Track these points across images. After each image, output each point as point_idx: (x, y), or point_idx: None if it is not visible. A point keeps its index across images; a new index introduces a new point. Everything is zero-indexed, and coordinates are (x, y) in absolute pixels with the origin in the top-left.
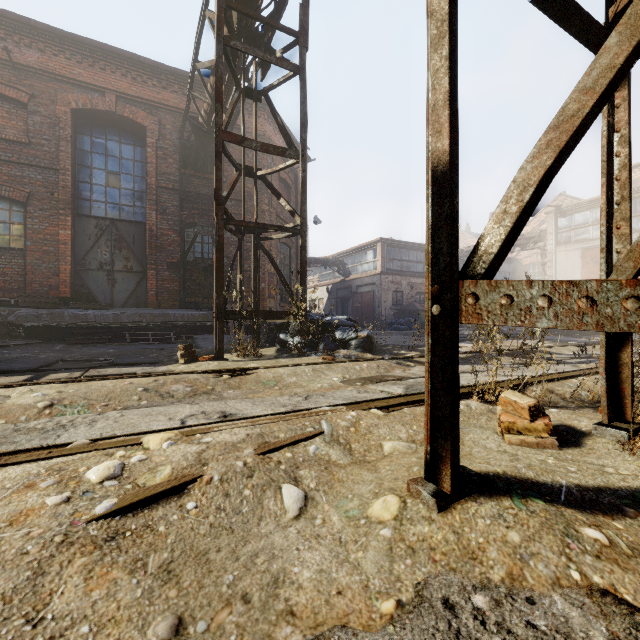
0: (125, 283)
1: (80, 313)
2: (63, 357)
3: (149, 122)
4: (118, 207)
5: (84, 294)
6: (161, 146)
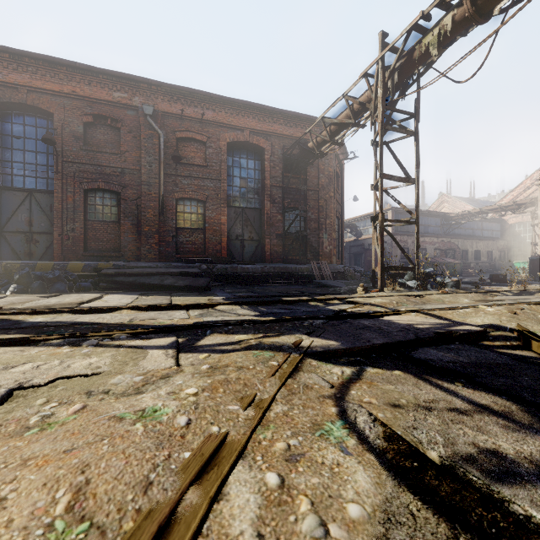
0: (249, 247)
1: (245, 267)
2: (272, 291)
3: (266, 145)
4: (246, 200)
5: (228, 255)
6: (272, 160)
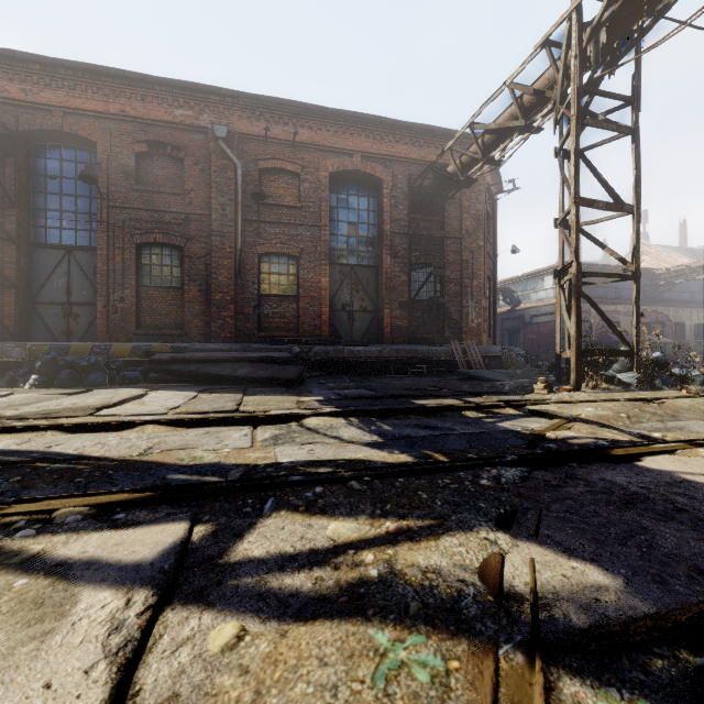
0: (361, 321)
1: (354, 349)
2: (395, 386)
3: (385, 175)
4: (356, 254)
5: (331, 332)
6: (394, 195)
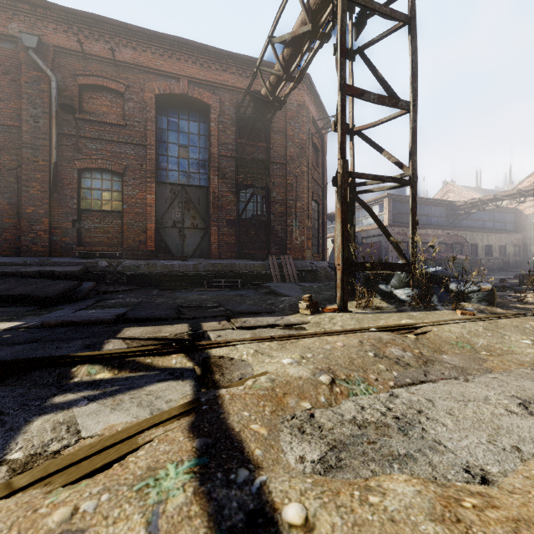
0: (192, 238)
1: (168, 263)
2: (176, 303)
3: (212, 101)
4: (187, 174)
5: (162, 247)
6: (221, 120)
